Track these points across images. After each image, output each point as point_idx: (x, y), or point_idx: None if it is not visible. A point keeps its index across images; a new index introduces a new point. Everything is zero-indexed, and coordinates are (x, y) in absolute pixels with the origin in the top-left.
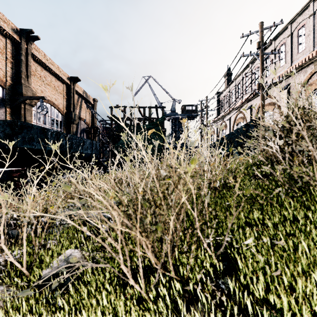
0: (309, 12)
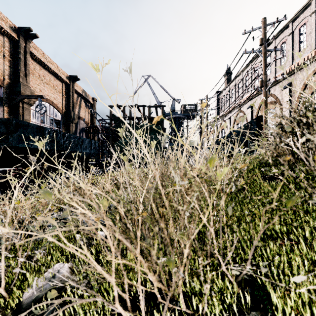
0: (311, 9)
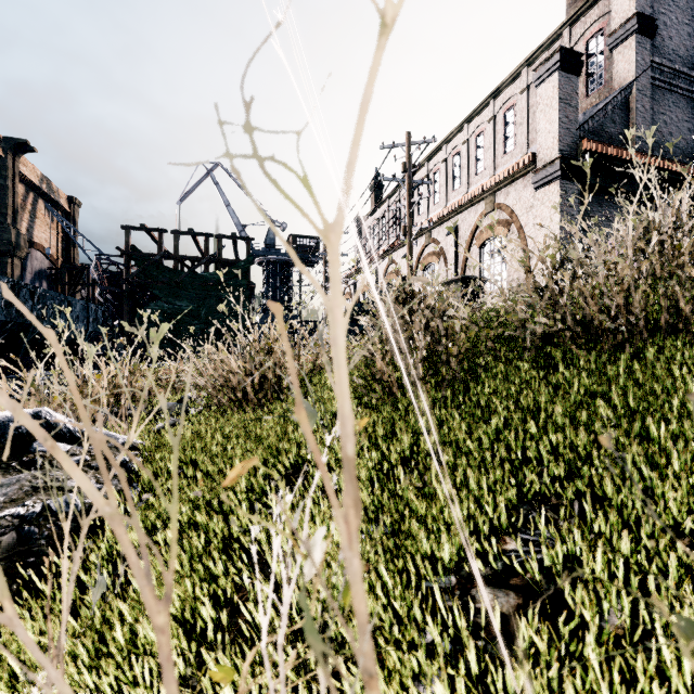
0: (489, 113)
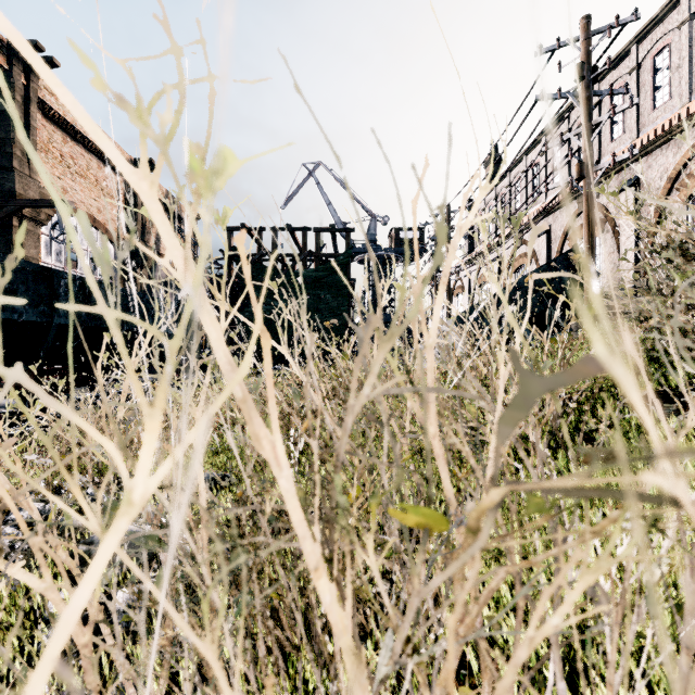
0: (680, 15)
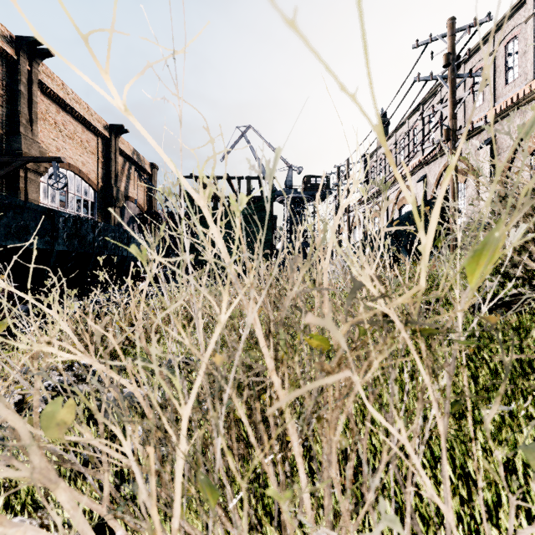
0: (526, 12)
